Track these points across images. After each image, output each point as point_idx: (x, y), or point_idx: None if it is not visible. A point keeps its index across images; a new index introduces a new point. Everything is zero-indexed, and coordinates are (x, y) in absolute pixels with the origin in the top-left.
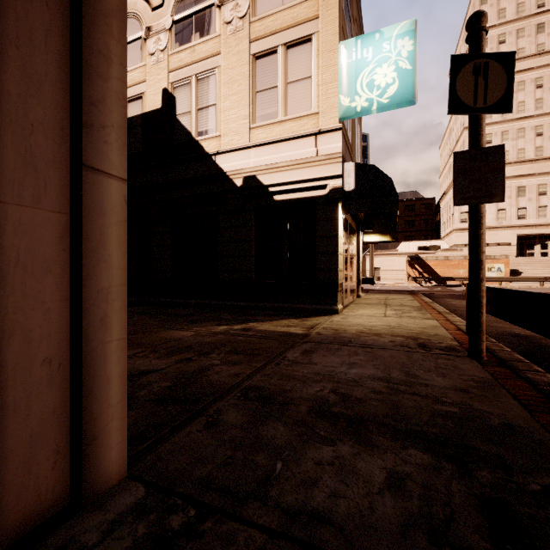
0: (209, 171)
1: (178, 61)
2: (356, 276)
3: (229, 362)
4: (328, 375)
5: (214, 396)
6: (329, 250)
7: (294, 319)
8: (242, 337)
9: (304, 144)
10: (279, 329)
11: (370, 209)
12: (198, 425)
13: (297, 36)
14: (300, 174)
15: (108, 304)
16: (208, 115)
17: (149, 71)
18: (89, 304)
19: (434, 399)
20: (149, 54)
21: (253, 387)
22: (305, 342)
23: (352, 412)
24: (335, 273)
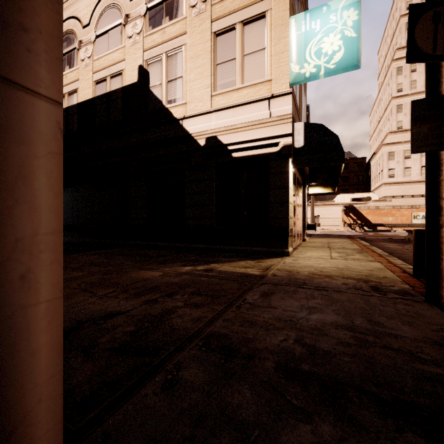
0: (177, 133)
1: (151, 41)
2: (302, 222)
3: (192, 304)
4: (290, 322)
5: (175, 345)
6: (281, 200)
7: (250, 260)
8: (205, 277)
9: (259, 108)
10: (238, 270)
11: (318, 163)
12: (156, 385)
13: (253, 14)
14: (255, 133)
15: (33, 257)
16: (176, 86)
17: (128, 51)
18: (1, 258)
19: (410, 354)
20: (127, 37)
21: (215, 334)
22: (262, 283)
23: (324, 370)
24: (286, 220)
